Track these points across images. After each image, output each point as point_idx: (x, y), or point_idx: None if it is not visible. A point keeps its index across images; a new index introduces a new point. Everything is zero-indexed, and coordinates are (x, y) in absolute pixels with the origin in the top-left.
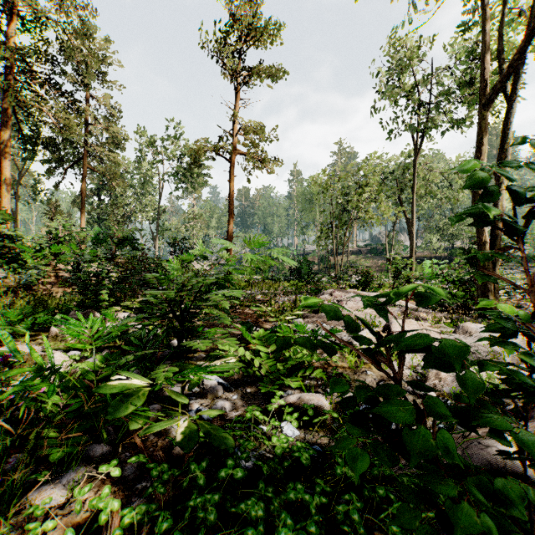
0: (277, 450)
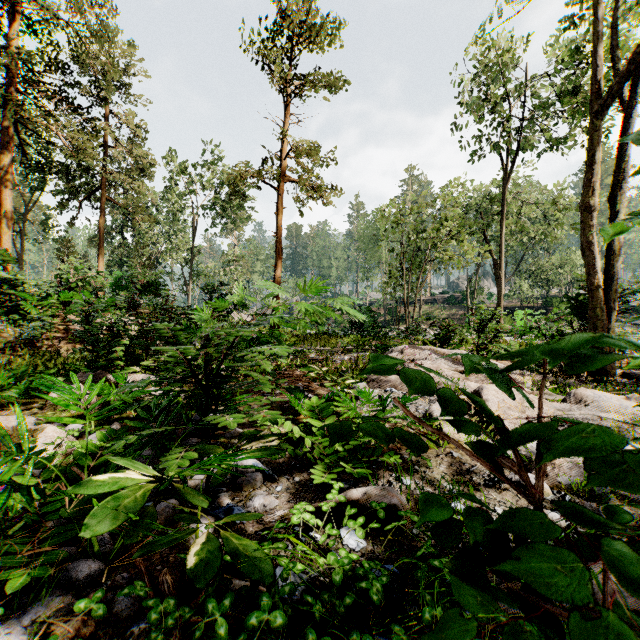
0: (334, 575)
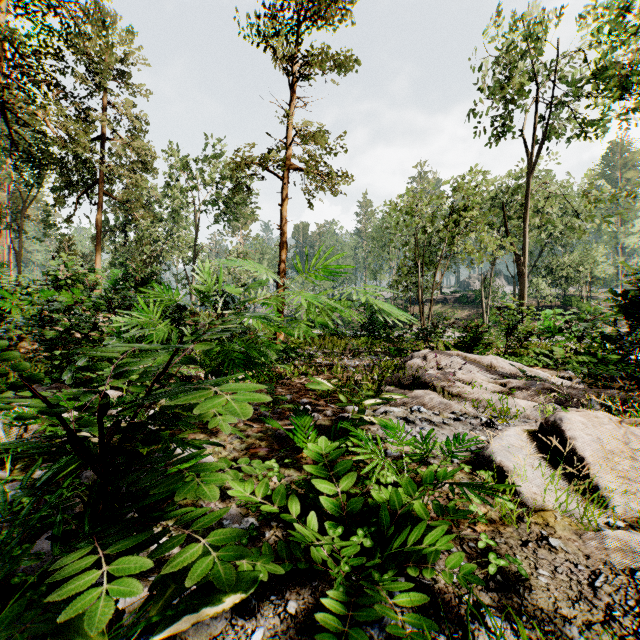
0: None
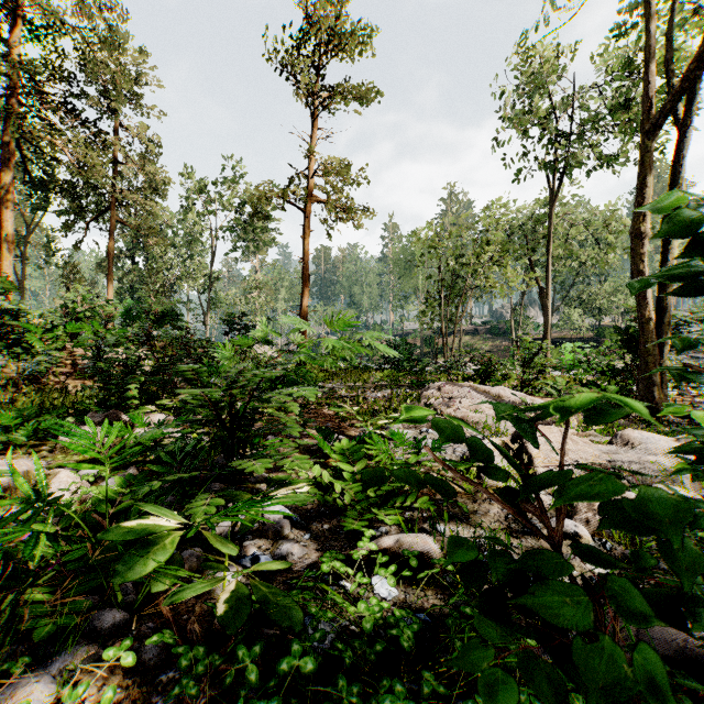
0: (365, 623)
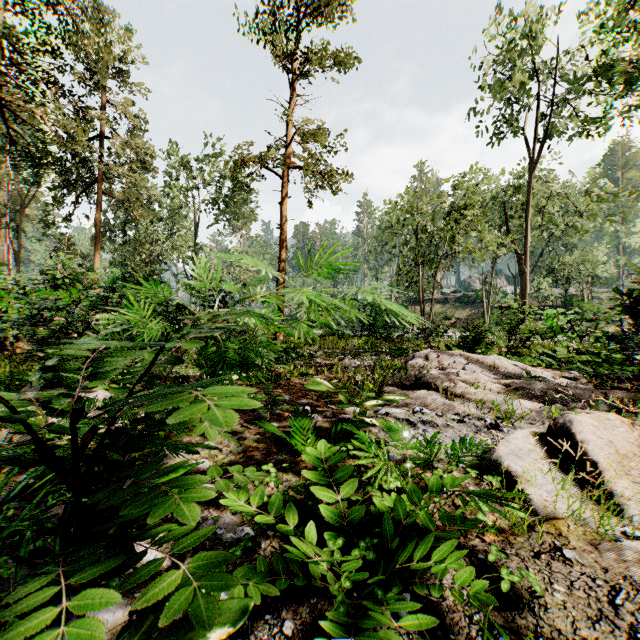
0: None
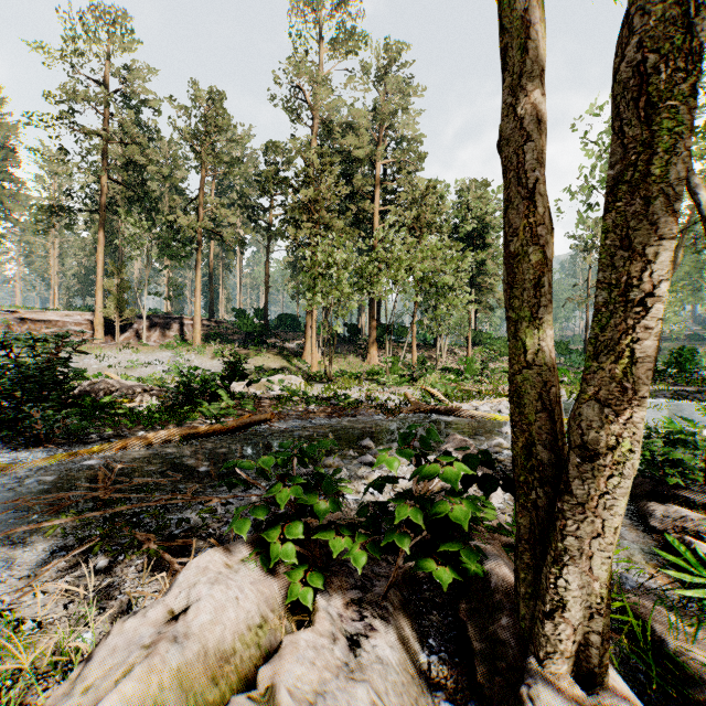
0: None
